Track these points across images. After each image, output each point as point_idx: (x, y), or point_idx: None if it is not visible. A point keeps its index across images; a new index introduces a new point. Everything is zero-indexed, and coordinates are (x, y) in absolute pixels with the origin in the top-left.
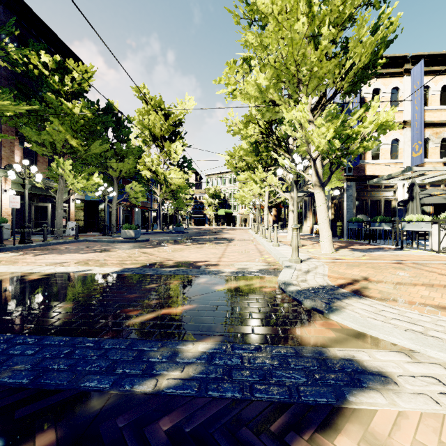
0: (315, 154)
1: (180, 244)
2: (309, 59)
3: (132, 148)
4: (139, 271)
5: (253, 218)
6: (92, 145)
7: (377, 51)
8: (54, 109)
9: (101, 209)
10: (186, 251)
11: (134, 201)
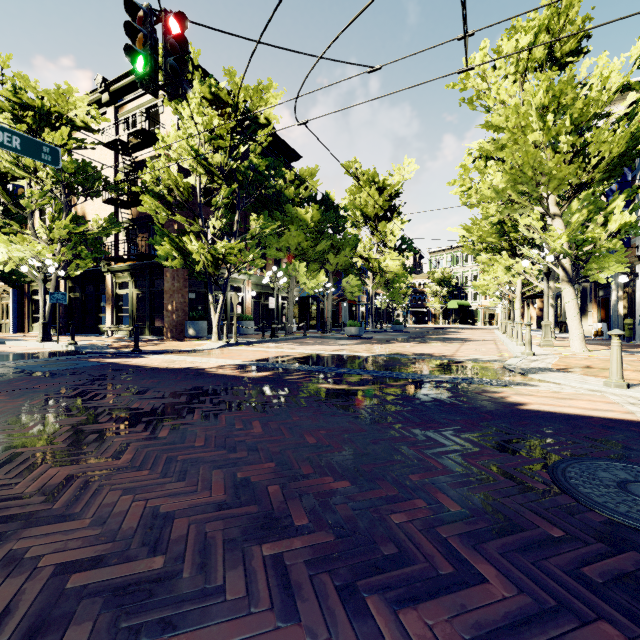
0: None
1: (408, 342)
2: (546, 165)
3: (348, 238)
4: (389, 356)
5: (503, 313)
6: (319, 245)
7: (635, 138)
8: (290, 217)
9: (312, 305)
10: (418, 347)
11: (349, 296)
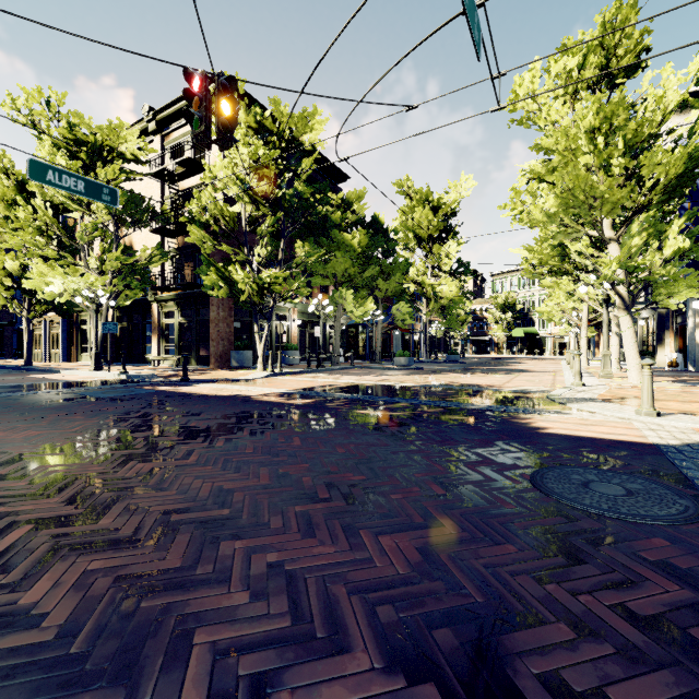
0: (617, 274)
1: (460, 373)
2: (598, 189)
3: (399, 263)
4: (434, 386)
5: None
6: (366, 271)
7: (694, 158)
8: (336, 243)
9: (361, 334)
10: (468, 378)
11: (400, 324)
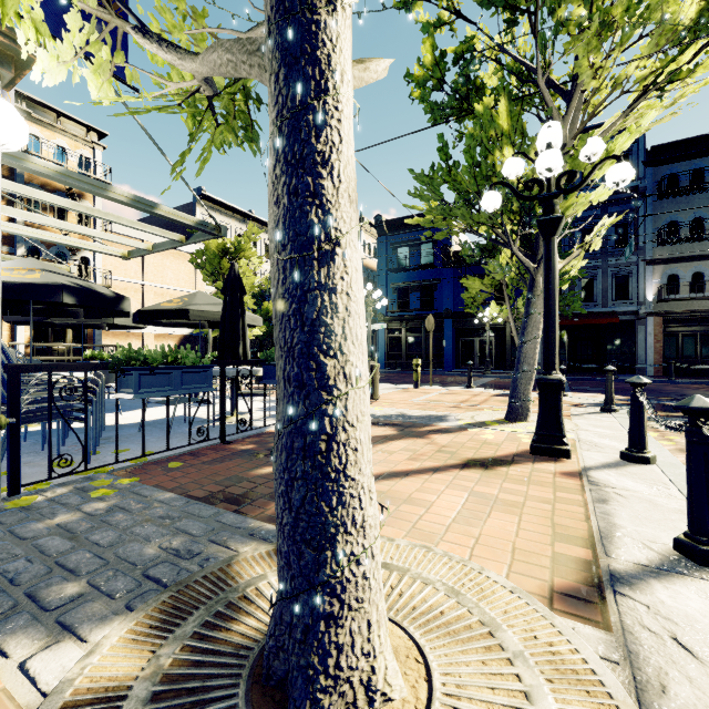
0: None
1: None
2: None
3: None
4: None
5: None
6: None
7: None
8: None
9: None
10: None
11: None
